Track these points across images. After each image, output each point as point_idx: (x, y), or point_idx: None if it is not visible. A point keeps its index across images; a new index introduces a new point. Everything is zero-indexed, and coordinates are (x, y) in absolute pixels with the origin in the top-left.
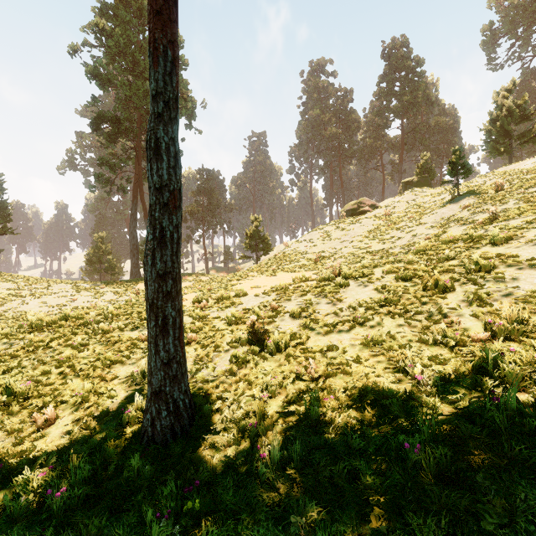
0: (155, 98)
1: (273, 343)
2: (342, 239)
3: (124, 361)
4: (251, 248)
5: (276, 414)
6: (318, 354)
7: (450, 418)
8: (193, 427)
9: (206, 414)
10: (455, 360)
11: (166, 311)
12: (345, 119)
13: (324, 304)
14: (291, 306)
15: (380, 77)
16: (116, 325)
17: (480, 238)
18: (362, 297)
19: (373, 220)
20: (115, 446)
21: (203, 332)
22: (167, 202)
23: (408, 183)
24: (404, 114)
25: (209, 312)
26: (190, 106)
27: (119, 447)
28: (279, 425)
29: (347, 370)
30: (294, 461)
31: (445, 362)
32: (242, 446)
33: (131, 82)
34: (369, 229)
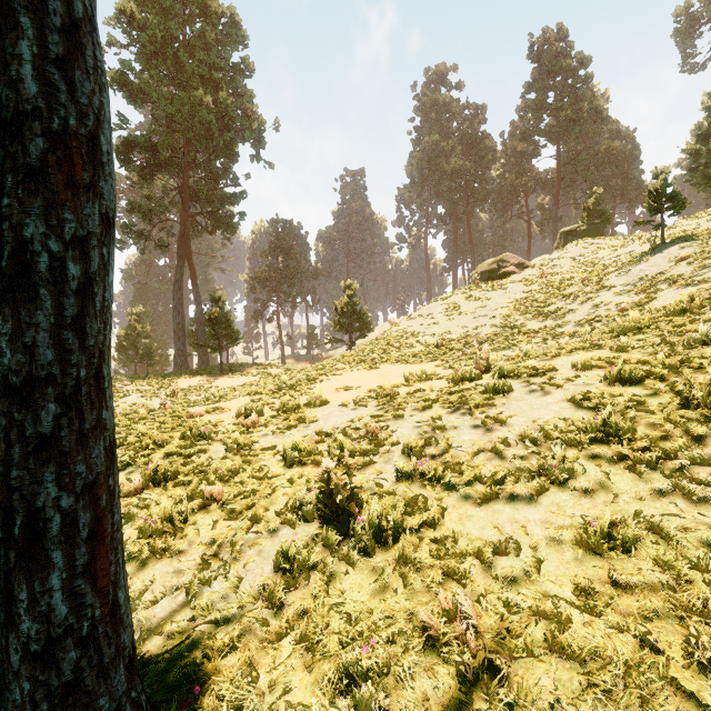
0: None
1: (368, 523)
2: (478, 314)
3: None
4: (343, 327)
5: None
6: (472, 561)
7: None
8: None
9: None
10: None
11: (36, 495)
12: (475, 147)
13: (468, 428)
14: (405, 431)
15: (526, 85)
16: None
17: None
18: (544, 416)
19: (524, 285)
20: None
21: (238, 481)
22: (39, 165)
23: (569, 234)
24: (561, 136)
25: (259, 436)
26: (256, 127)
27: None
28: None
29: (568, 641)
30: None
31: None
32: None
33: (174, 95)
34: (519, 297)
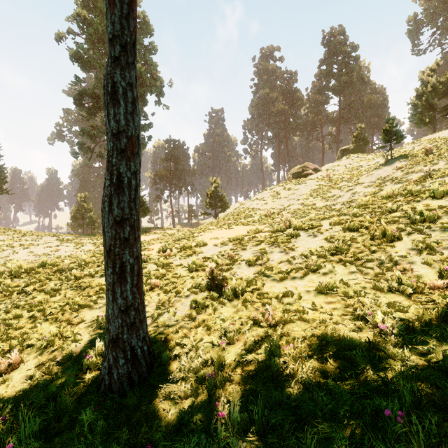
0: (112, 41)
1: (231, 289)
2: (290, 198)
3: (91, 305)
4: (211, 206)
5: (235, 362)
6: (274, 300)
7: (425, 373)
8: (151, 375)
9: (164, 360)
10: (415, 308)
11: (123, 258)
12: (290, 97)
13: (277, 253)
14: (247, 255)
15: (321, 61)
16: (88, 272)
17: (419, 192)
18: (312, 246)
19: (316, 181)
20: (72, 394)
21: (166, 279)
22: (124, 148)
23: (345, 151)
24: (341, 92)
25: (173, 260)
26: (159, 85)
27: (77, 395)
28: (238, 375)
29: (305, 317)
30: (256, 422)
31: (404, 309)
32: (199, 399)
33: None
34: (313, 188)
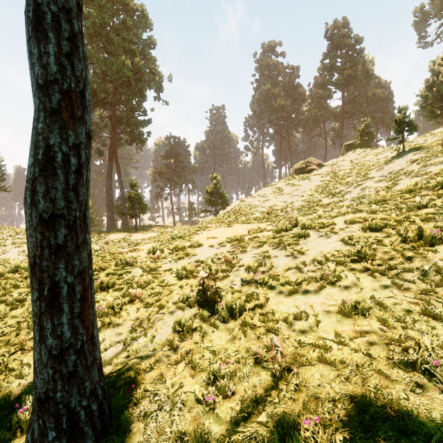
0: None
1: (225, 306)
2: (293, 194)
3: None
4: (211, 203)
5: (226, 435)
6: (282, 324)
7: None
8: None
9: (123, 424)
10: None
11: (55, 275)
12: (292, 92)
13: (283, 256)
14: (247, 259)
15: (324, 54)
16: None
17: None
18: (326, 249)
19: (321, 177)
20: None
21: (151, 287)
22: (57, 107)
23: (349, 146)
24: (345, 86)
25: (162, 264)
26: (157, 79)
27: None
28: None
29: (329, 357)
30: None
31: None
32: None
33: (107, 59)
34: (318, 184)
